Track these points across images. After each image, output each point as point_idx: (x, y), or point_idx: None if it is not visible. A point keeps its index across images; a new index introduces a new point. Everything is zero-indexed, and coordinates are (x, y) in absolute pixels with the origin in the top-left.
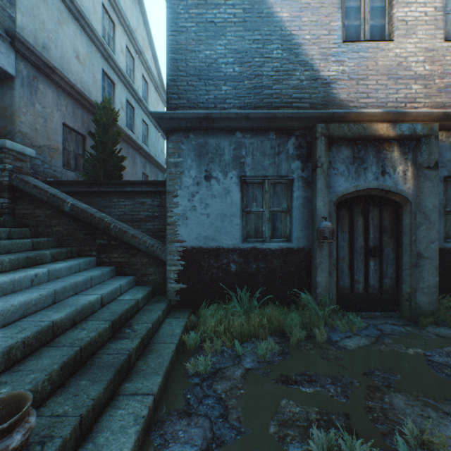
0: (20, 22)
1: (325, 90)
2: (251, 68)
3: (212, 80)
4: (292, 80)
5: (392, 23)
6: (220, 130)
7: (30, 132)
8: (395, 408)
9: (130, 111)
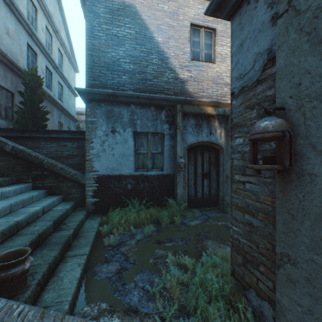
0: None
1: (182, 85)
2: (140, 67)
3: (116, 71)
4: (164, 78)
5: (215, 54)
6: (121, 102)
7: None
8: (207, 245)
9: (48, 75)
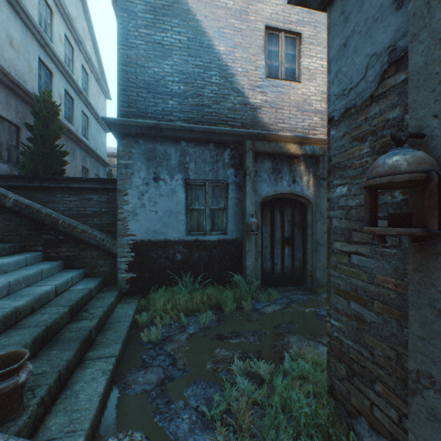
0: None
1: (253, 114)
2: (194, 88)
3: (160, 94)
4: (227, 103)
5: (300, 69)
6: (168, 138)
7: None
8: (290, 343)
9: (68, 102)
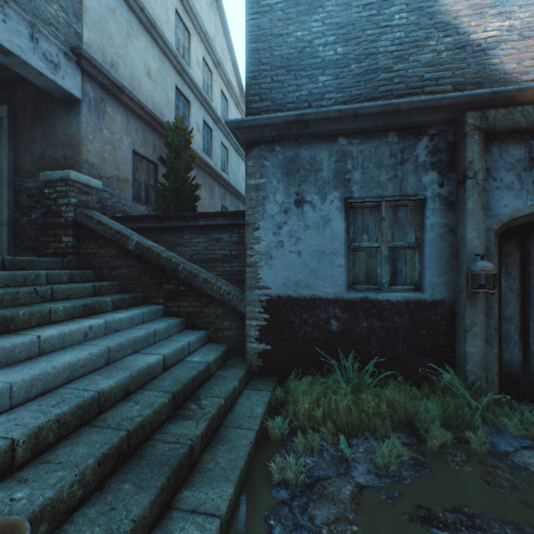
0: (87, 39)
1: (479, 61)
2: (360, 46)
3: (305, 70)
4: (423, 54)
5: None
6: (316, 136)
7: (98, 161)
8: None
9: (207, 134)
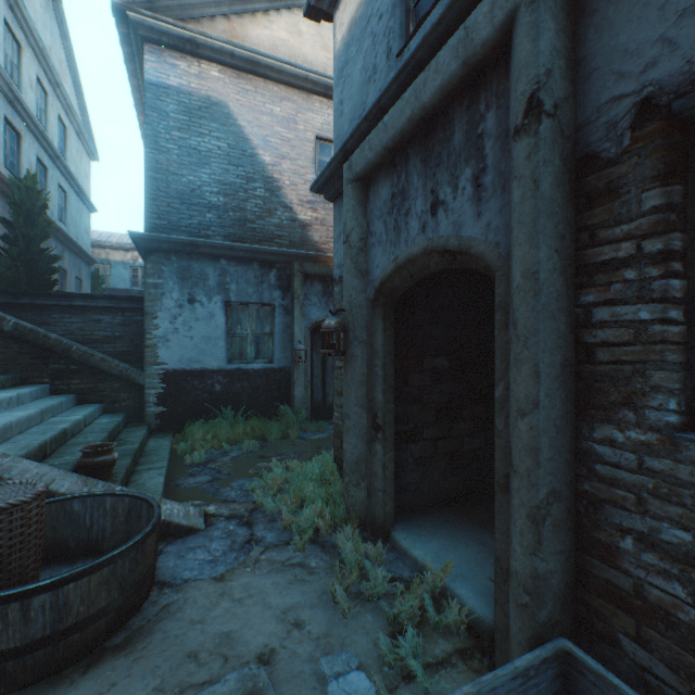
0: None
1: (303, 231)
2: (236, 201)
3: (196, 206)
4: (274, 218)
5: None
6: (205, 255)
7: None
8: None
9: (40, 173)
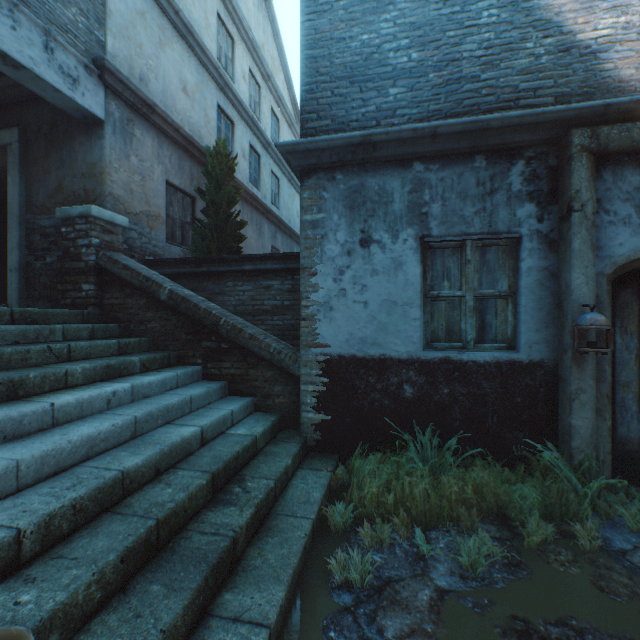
0: (111, 48)
1: (588, 66)
2: (440, 50)
3: (372, 81)
4: (517, 59)
5: None
6: (386, 161)
7: (124, 194)
8: None
9: (254, 161)
